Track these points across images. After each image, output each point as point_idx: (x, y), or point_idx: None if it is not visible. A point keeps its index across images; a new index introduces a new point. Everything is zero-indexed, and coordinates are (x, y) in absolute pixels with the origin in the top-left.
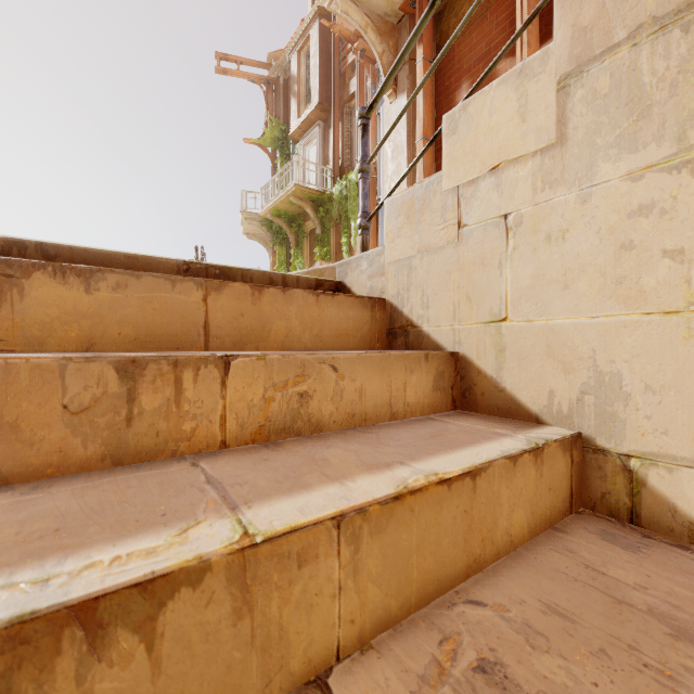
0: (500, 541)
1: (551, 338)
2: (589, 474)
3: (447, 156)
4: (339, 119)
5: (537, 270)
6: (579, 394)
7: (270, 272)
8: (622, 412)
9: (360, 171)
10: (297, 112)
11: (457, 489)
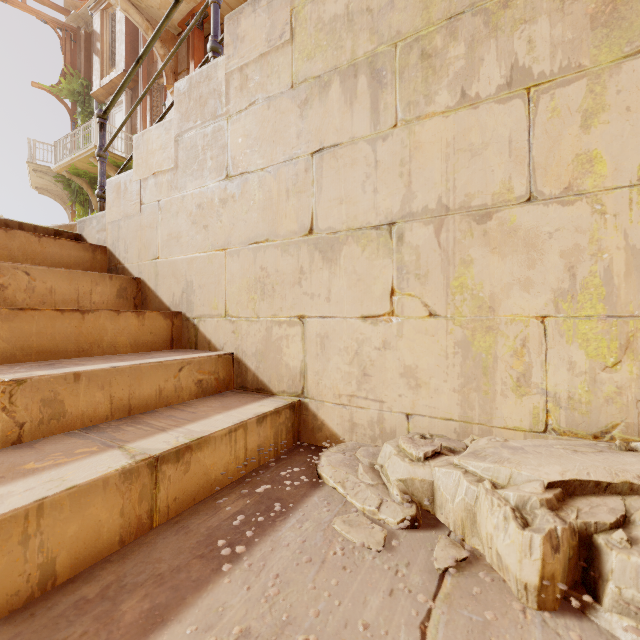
0: (106, 347)
1: (174, 267)
2: (185, 331)
3: (135, 161)
4: (148, 93)
5: (169, 232)
6: (182, 293)
7: (6, 219)
8: (193, 299)
9: (98, 156)
10: (101, 71)
11: (69, 316)
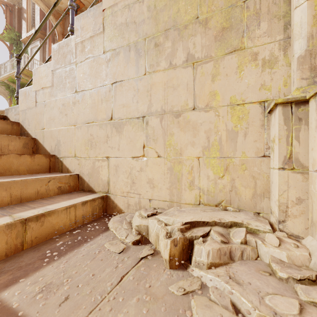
0: (13, 171)
1: (51, 133)
2: (56, 164)
3: (33, 81)
4: (52, 41)
5: (49, 116)
6: (55, 146)
7: None
8: (61, 148)
9: (16, 77)
10: (26, 29)
11: None
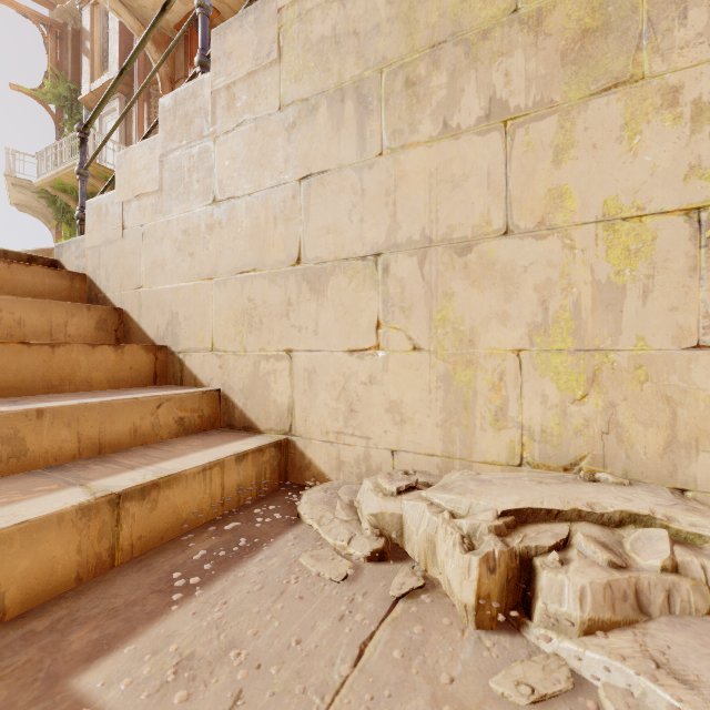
0: (79, 383)
1: (158, 297)
2: (170, 366)
3: (118, 181)
4: (145, 100)
5: (154, 259)
6: (167, 325)
7: None
8: (179, 332)
9: (78, 174)
10: (91, 74)
11: (37, 349)
